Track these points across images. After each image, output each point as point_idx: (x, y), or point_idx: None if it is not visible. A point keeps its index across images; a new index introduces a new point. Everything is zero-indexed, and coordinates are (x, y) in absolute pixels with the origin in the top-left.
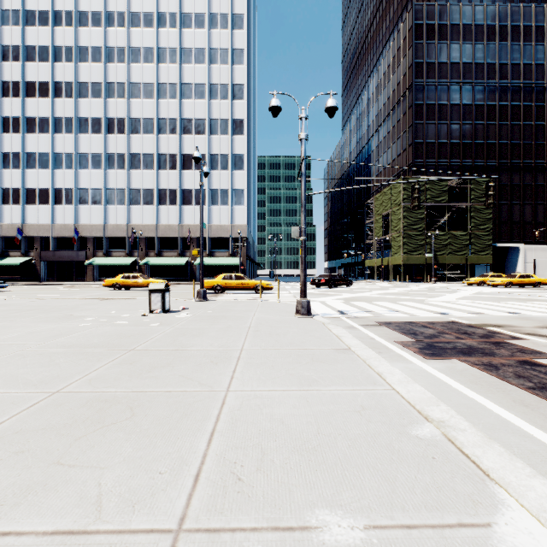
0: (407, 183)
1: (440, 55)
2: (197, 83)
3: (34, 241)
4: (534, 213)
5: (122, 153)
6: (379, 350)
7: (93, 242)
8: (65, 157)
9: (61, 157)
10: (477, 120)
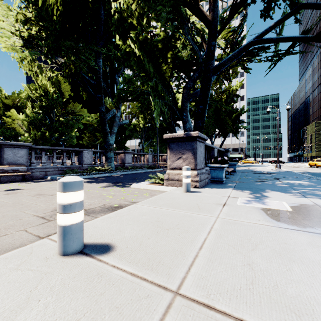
0: (318, 123)
1: None
2: None
3: None
4: None
5: None
6: None
7: None
8: None
9: None
10: None
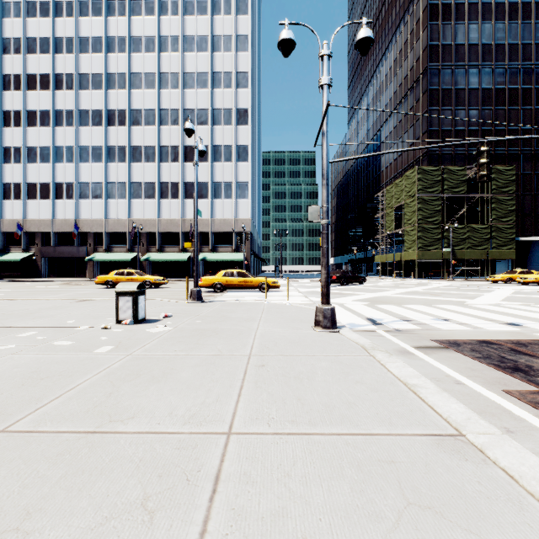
0: (422, 173)
1: (457, 36)
2: (199, 72)
3: (35, 236)
4: None
5: (123, 145)
6: (501, 423)
7: (94, 237)
8: (66, 151)
9: (61, 151)
10: (497, 105)
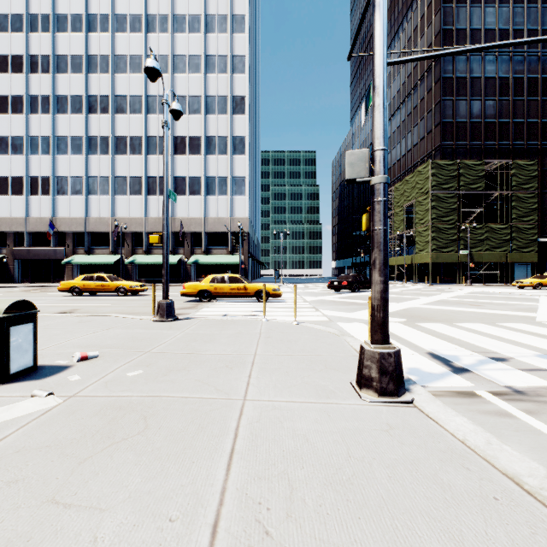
0: (436, 167)
1: (472, 20)
2: (191, 54)
3: (6, 237)
4: None
5: (106, 136)
6: None
7: (73, 237)
8: (41, 141)
9: (36, 141)
10: (516, 96)
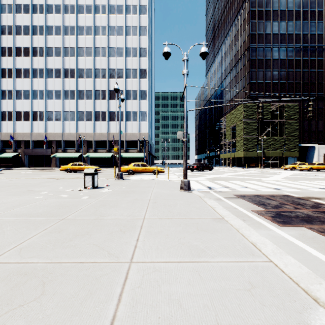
0: (246, 107)
1: (266, 29)
2: (118, 47)
3: (20, 143)
4: (324, 125)
5: (73, 90)
6: (243, 218)
7: (56, 143)
8: (39, 92)
9: (36, 92)
10: (289, 69)
